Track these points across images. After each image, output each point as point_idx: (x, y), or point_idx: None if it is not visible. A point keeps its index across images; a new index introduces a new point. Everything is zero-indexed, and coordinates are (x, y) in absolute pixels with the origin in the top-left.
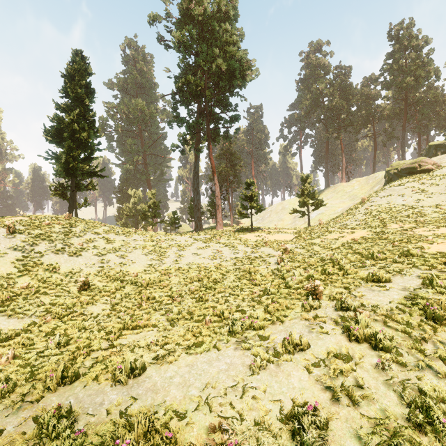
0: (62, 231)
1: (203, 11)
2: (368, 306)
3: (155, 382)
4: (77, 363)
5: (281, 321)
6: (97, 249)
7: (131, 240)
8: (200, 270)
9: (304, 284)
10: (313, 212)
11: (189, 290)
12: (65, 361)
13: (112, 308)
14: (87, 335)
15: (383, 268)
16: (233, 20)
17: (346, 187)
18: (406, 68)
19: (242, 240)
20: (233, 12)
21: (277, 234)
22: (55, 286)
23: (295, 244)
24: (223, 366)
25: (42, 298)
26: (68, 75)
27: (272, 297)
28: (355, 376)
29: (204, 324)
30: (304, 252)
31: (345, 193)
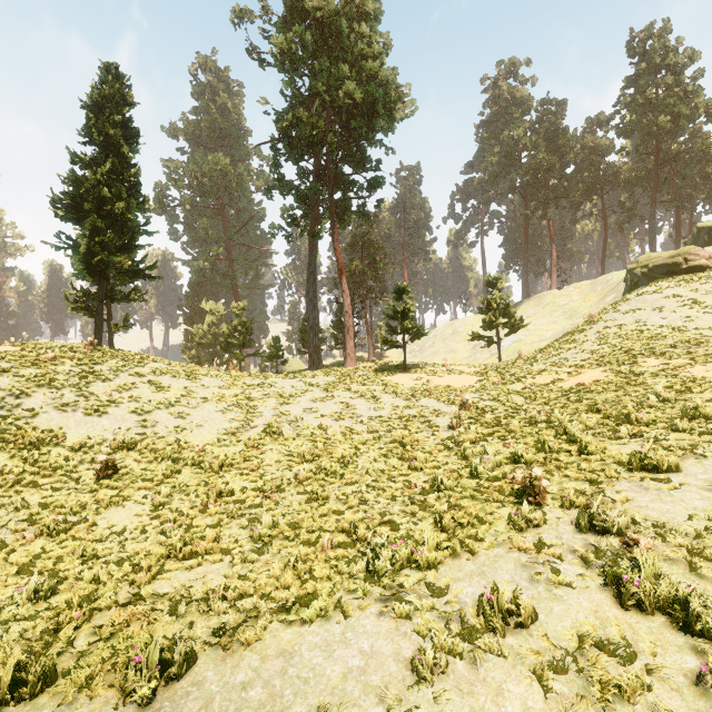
0: (76, 370)
1: (322, 2)
2: (645, 525)
3: (208, 699)
4: (60, 641)
5: (471, 552)
6: (138, 401)
7: (198, 385)
8: (316, 438)
9: (507, 471)
10: (504, 338)
11: (296, 477)
12: (35, 636)
13: (153, 512)
14: (93, 574)
15: (655, 442)
16: (374, 20)
17: (559, 297)
18: (658, 102)
19: (389, 386)
20: (373, 4)
21: (447, 375)
22: (53, 471)
23: (479, 393)
24: (355, 661)
25: (26, 494)
26: (93, 105)
27: (448, 495)
28: (651, 705)
29: (319, 550)
30: (497, 407)
31: (558, 307)
